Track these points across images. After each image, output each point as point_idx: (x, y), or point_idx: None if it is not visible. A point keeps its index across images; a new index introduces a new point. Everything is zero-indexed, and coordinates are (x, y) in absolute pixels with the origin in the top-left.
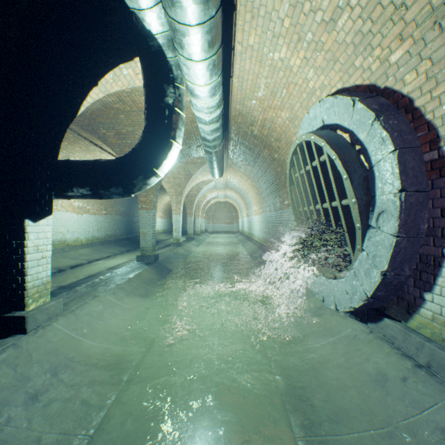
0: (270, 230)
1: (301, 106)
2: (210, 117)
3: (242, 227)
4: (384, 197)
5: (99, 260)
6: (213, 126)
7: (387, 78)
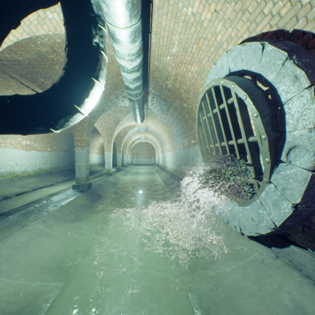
0: (180, 163)
1: (208, 60)
2: (131, 65)
3: (158, 160)
4: (296, 132)
5: (44, 187)
6: (134, 75)
7: (297, 21)
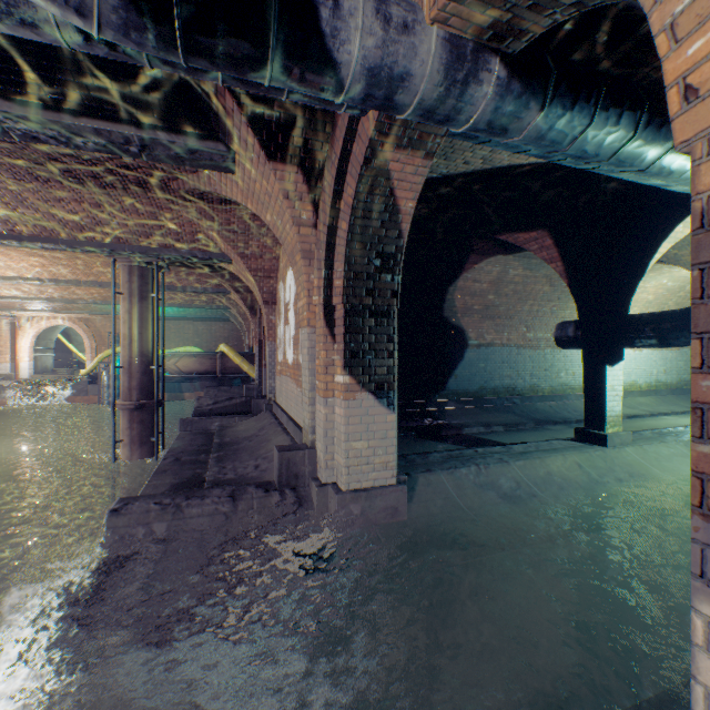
0: None
1: None
2: None
3: None
4: None
5: (666, 415)
6: None
7: None
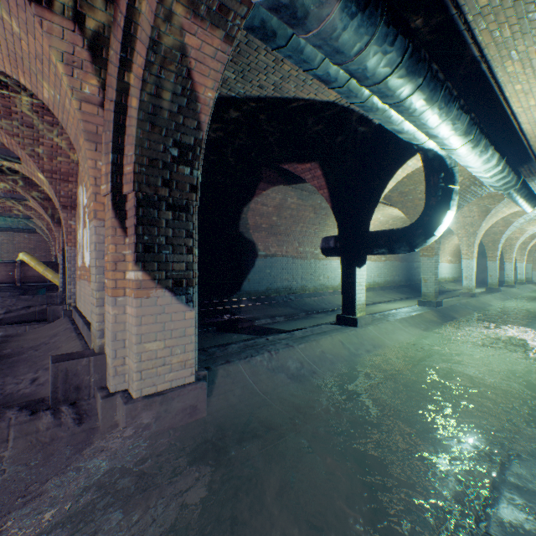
0: None
1: None
2: (489, 174)
3: None
4: None
5: (380, 303)
6: (496, 178)
7: None
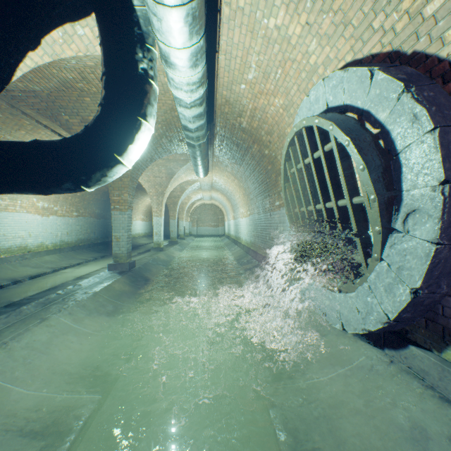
0: (259, 233)
1: (298, 89)
2: (191, 97)
3: (228, 230)
4: (416, 191)
5: (68, 268)
6: (195, 111)
7: (418, 39)
